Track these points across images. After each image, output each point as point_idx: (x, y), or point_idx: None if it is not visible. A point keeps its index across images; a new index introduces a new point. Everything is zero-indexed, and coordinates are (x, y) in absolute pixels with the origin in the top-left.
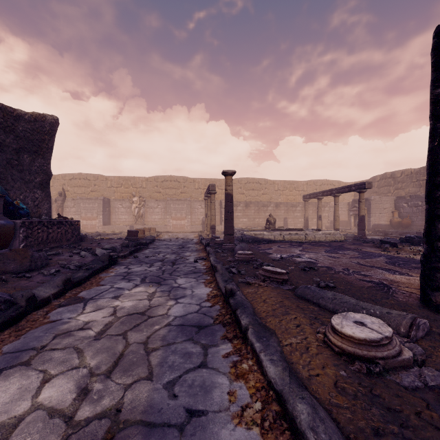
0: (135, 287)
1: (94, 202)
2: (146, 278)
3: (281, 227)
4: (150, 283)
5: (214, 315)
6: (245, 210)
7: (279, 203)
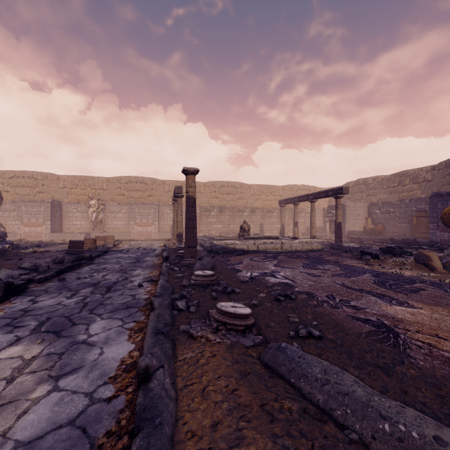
0: (11, 344)
1: (40, 205)
2: (48, 320)
3: (256, 235)
4: (42, 334)
5: (102, 431)
6: (219, 215)
7: (255, 208)
